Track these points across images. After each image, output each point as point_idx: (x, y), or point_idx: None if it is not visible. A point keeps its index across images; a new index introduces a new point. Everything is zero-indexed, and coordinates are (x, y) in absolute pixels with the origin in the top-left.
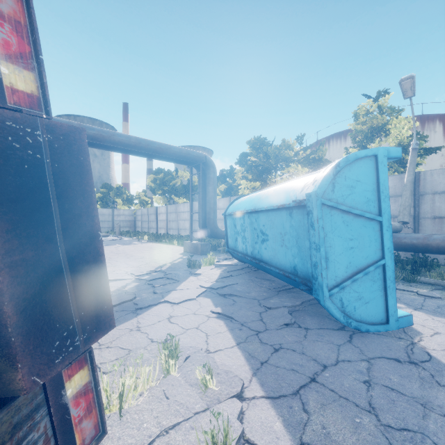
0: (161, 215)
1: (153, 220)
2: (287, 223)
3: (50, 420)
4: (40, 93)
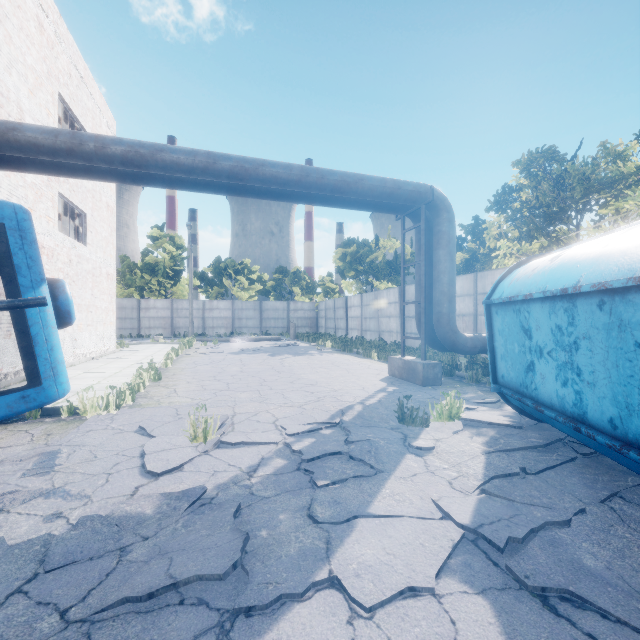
0: (353, 309)
1: (341, 316)
2: None
3: None
4: None
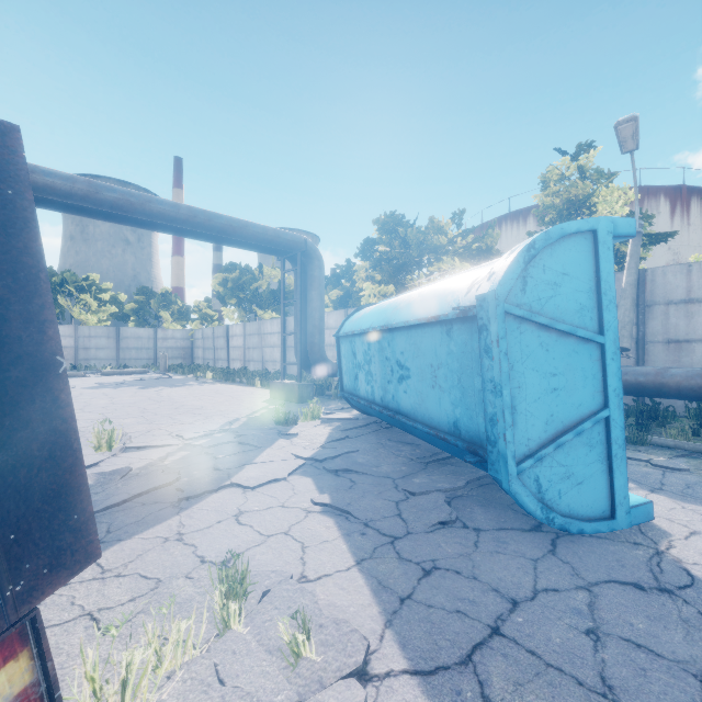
0: (235, 338)
1: (222, 346)
2: (443, 348)
3: None
4: None
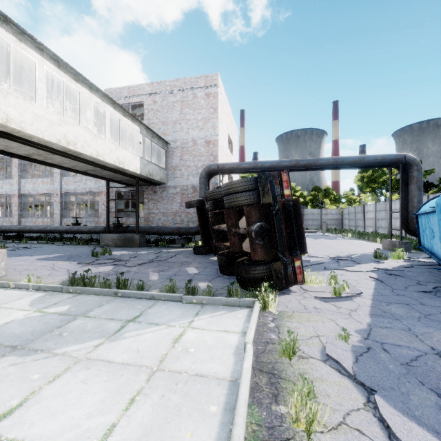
0: (369, 213)
1: (360, 218)
2: None
3: (292, 269)
4: (290, 193)
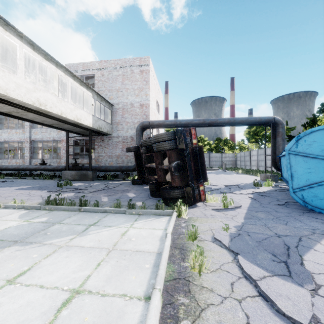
0: (253, 156)
1: (247, 160)
2: None
3: (198, 191)
4: (197, 142)
